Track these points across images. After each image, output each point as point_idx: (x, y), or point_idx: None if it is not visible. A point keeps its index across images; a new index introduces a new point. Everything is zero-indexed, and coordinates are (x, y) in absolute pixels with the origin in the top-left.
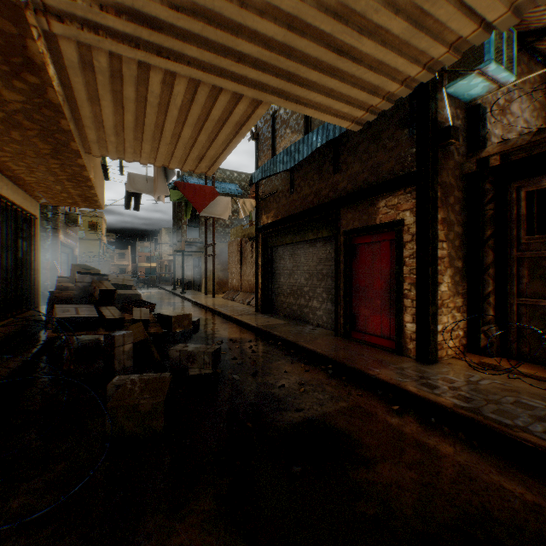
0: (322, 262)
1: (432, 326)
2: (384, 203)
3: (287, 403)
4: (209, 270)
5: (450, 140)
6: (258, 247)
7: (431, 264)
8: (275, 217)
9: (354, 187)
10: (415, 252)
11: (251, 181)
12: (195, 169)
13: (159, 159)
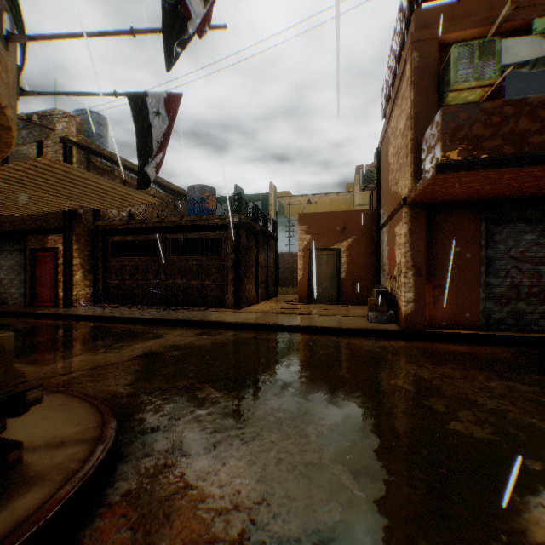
0: (19, 264)
1: (71, 292)
2: (52, 238)
3: None
4: None
5: (79, 218)
6: None
7: (70, 267)
8: None
9: (38, 226)
10: (64, 262)
11: None
12: None
13: None
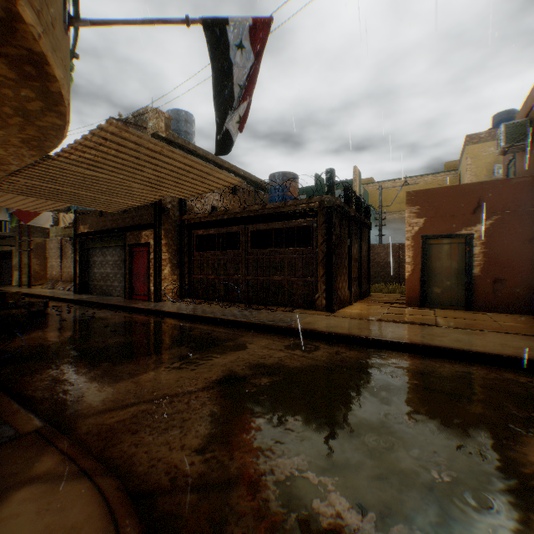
0: (120, 259)
1: (159, 287)
2: (144, 234)
3: (85, 316)
4: (24, 264)
5: (166, 213)
6: (78, 248)
7: (158, 262)
8: (91, 229)
9: (133, 223)
10: (154, 257)
11: (70, 208)
12: (32, 210)
13: (10, 206)
